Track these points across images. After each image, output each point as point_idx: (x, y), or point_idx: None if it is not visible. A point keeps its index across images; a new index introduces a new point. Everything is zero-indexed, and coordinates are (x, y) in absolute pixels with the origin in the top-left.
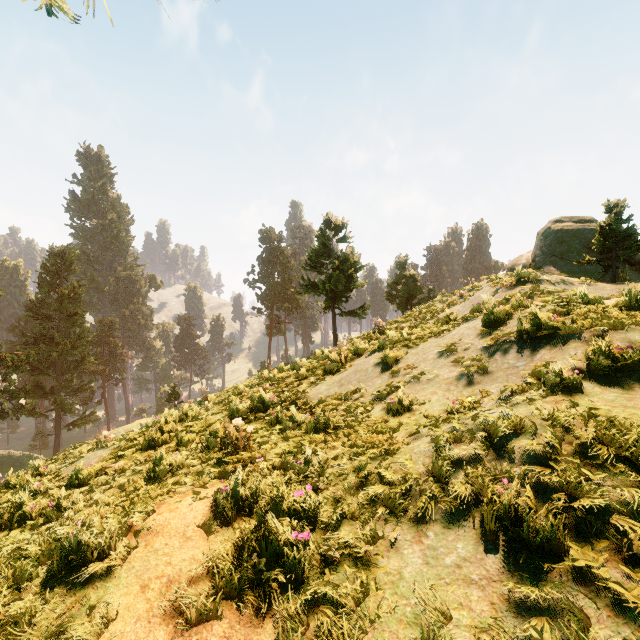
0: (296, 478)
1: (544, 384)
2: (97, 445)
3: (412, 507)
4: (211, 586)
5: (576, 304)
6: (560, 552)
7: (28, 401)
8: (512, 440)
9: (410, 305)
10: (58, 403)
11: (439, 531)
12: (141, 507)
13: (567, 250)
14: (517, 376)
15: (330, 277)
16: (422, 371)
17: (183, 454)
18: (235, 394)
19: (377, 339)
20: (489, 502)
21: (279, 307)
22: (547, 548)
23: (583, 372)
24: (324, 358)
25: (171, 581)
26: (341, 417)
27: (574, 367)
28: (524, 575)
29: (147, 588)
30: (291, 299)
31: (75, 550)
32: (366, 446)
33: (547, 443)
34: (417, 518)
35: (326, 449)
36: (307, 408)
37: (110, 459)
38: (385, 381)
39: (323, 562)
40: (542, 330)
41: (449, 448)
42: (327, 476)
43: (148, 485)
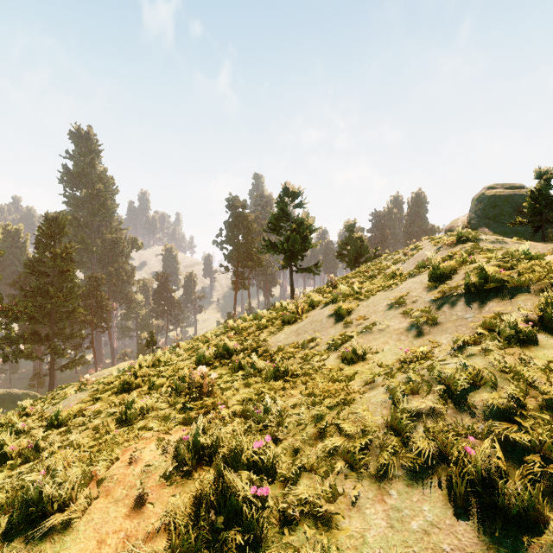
0: (256, 427)
1: (497, 336)
2: (79, 387)
3: (372, 461)
4: (168, 543)
5: (518, 260)
6: (540, 522)
7: (26, 346)
8: (472, 393)
9: (358, 263)
10: (52, 348)
11: (402, 490)
12: (107, 453)
13: (499, 213)
14: (466, 327)
15: (288, 238)
16: (373, 322)
17: (153, 398)
18: (203, 342)
19: (330, 293)
20: (455, 461)
21: (243, 265)
22: (525, 517)
23: (535, 324)
24: (283, 310)
25: (128, 536)
26: (298, 364)
27: (525, 319)
28: (501, 548)
29: (104, 544)
30: (254, 258)
31: (36, 501)
32: (323, 395)
33: (509, 397)
34: (378, 474)
35: (285, 397)
36: (267, 355)
37: (88, 401)
38: (339, 331)
39: (282, 519)
40: (489, 284)
41: (407, 400)
42: (286, 425)
43: (120, 427)
